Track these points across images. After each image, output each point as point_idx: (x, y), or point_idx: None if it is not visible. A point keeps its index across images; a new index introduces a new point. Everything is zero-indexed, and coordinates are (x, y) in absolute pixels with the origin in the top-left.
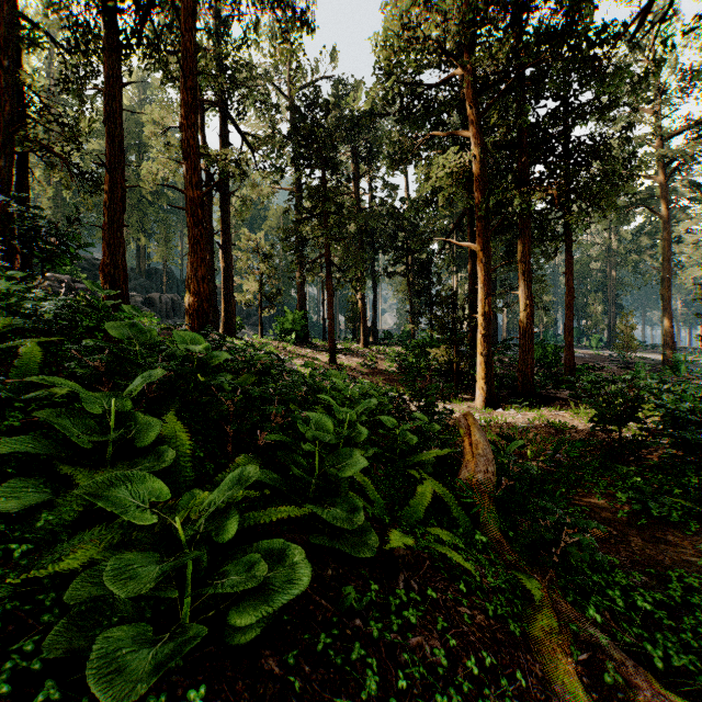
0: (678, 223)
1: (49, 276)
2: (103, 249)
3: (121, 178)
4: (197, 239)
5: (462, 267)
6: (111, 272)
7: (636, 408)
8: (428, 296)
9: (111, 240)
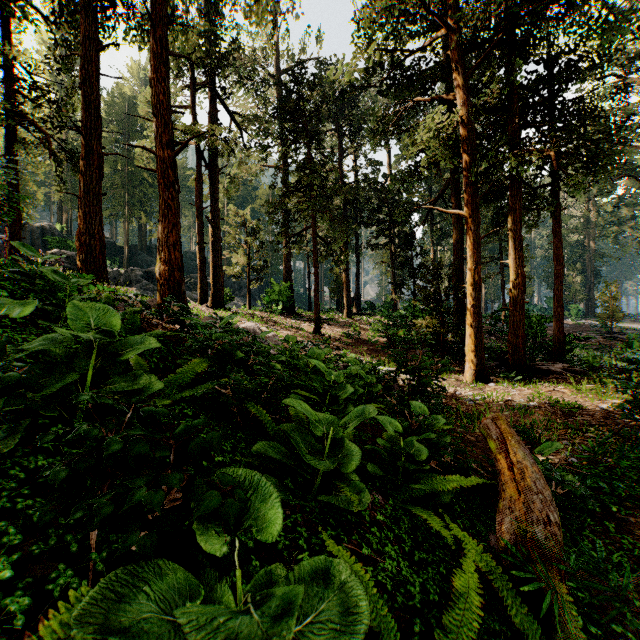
0: None
1: (56, 252)
2: (79, 218)
3: (97, 144)
4: (168, 203)
5: (442, 239)
6: (86, 241)
7: None
8: (410, 268)
9: (86, 209)
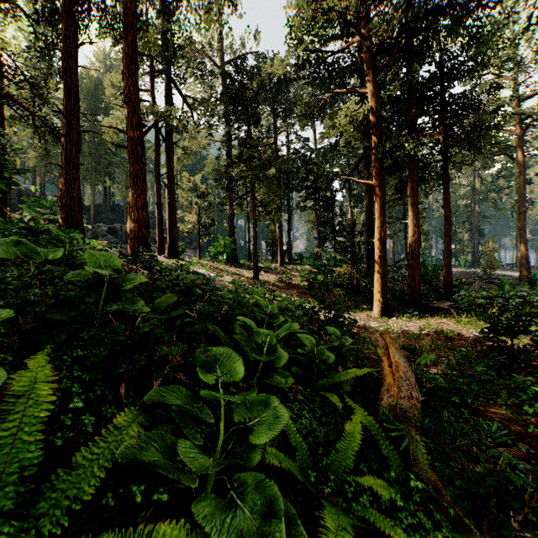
0: (528, 168)
1: None
2: (61, 184)
3: (76, 123)
4: (137, 173)
5: (358, 203)
6: (67, 203)
7: (528, 322)
8: (332, 226)
9: (67, 176)
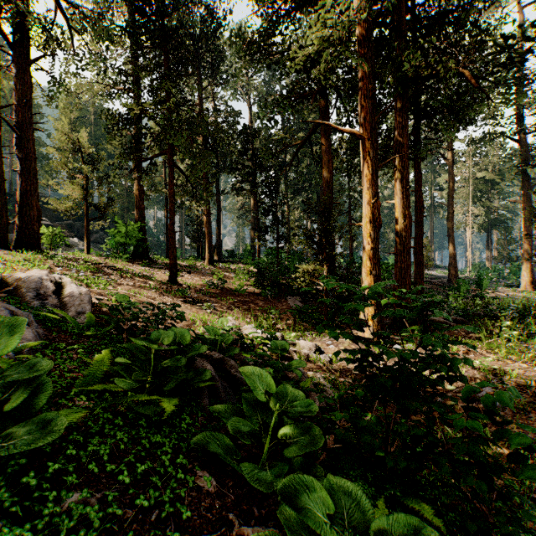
0: (441, 175)
1: None
2: None
3: None
4: None
5: (296, 194)
6: None
7: None
8: (274, 214)
9: None
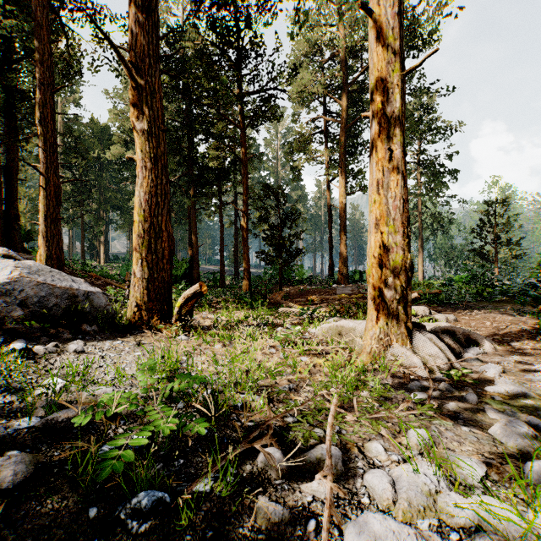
0: None
1: None
2: None
3: None
4: None
5: None
6: None
7: None
8: None
9: None
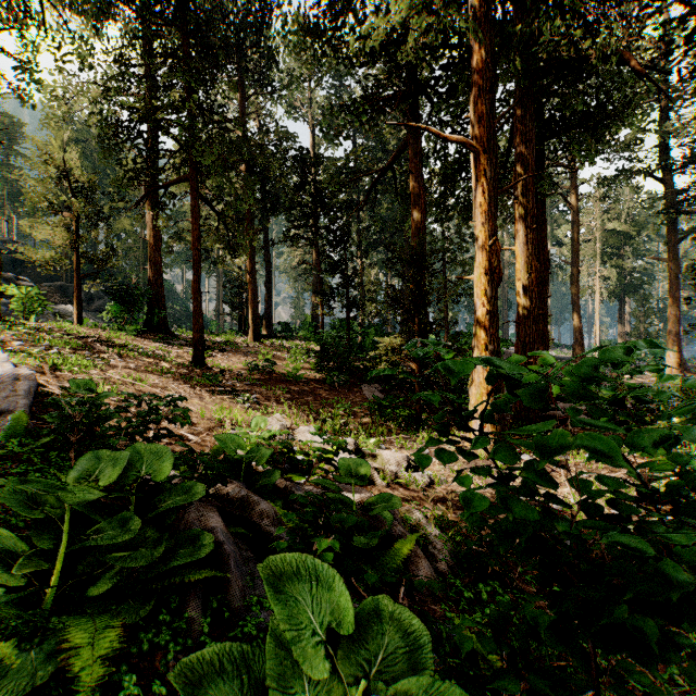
0: (560, 227)
1: None
2: None
3: None
4: None
5: (373, 248)
6: None
7: None
8: (343, 272)
9: None
